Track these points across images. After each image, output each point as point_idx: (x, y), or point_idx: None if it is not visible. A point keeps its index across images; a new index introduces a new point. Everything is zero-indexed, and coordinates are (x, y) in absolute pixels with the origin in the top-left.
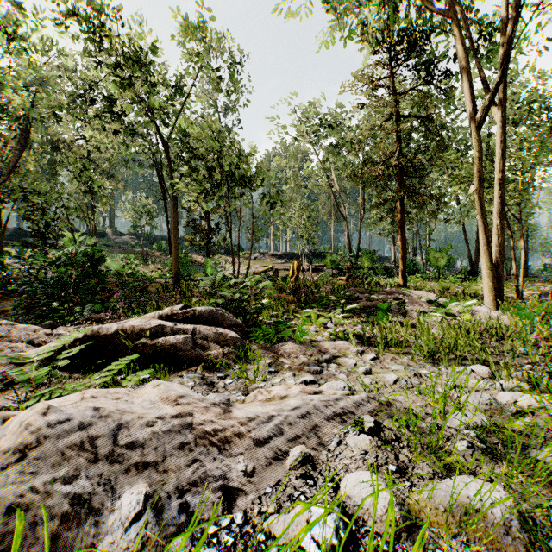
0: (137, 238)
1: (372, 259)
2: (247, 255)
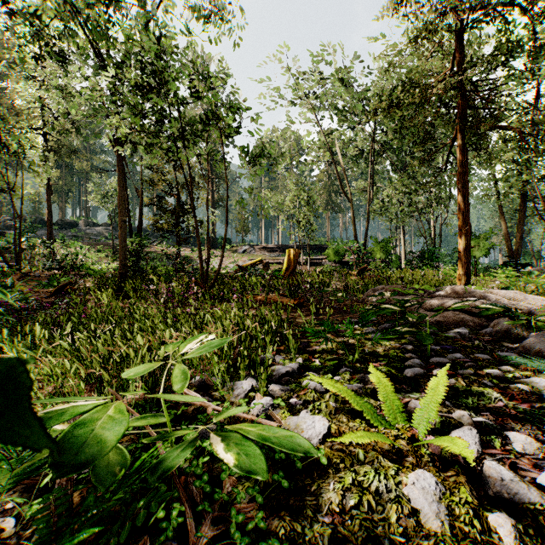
0: (113, 229)
1: (385, 248)
2: (235, 248)
